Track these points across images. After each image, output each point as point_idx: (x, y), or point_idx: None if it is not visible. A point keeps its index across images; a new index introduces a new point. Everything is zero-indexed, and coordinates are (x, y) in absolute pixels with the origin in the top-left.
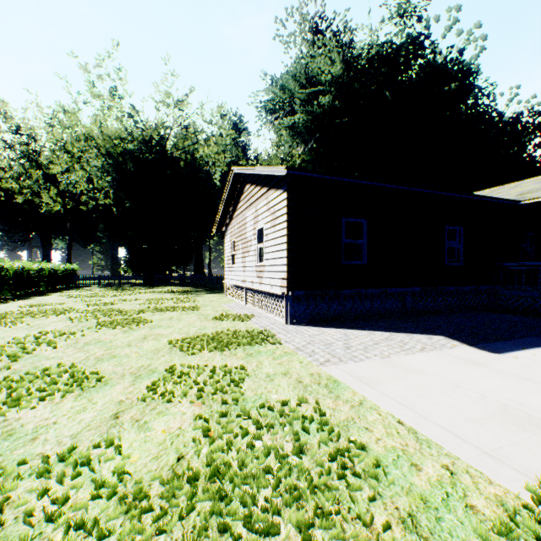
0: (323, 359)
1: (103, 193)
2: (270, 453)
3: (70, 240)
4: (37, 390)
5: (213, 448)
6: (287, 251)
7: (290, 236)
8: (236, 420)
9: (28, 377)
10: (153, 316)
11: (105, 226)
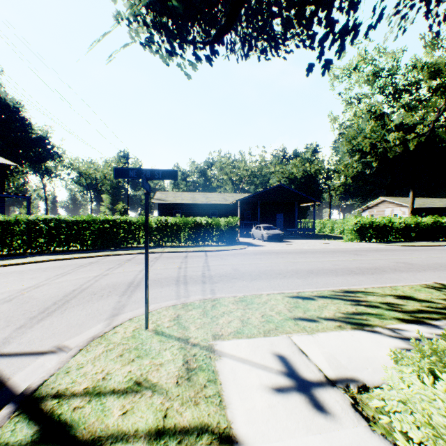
0: None
1: None
2: None
3: None
4: None
5: None
6: None
7: None
8: None
9: None
10: None
11: None
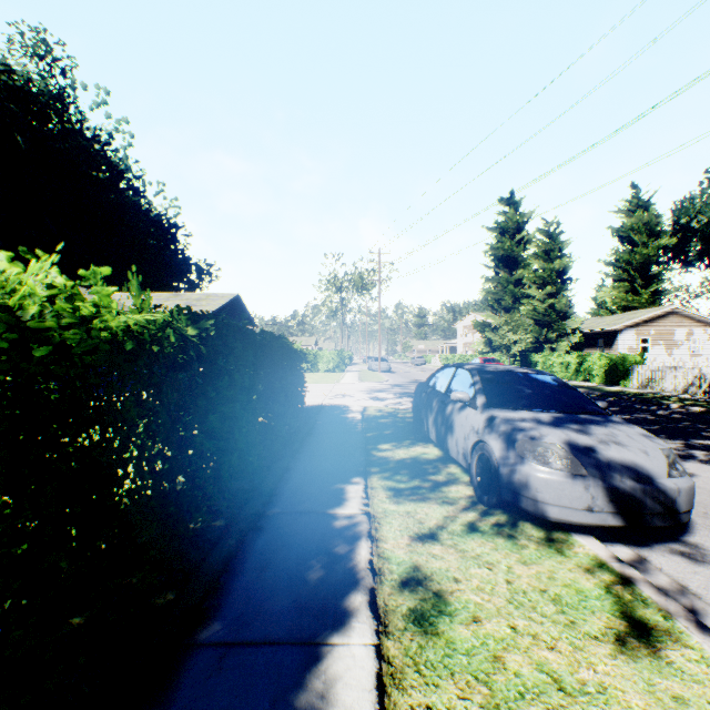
0: None
1: None
2: None
3: None
4: None
5: None
6: None
7: None
8: None
9: None
10: None
11: None
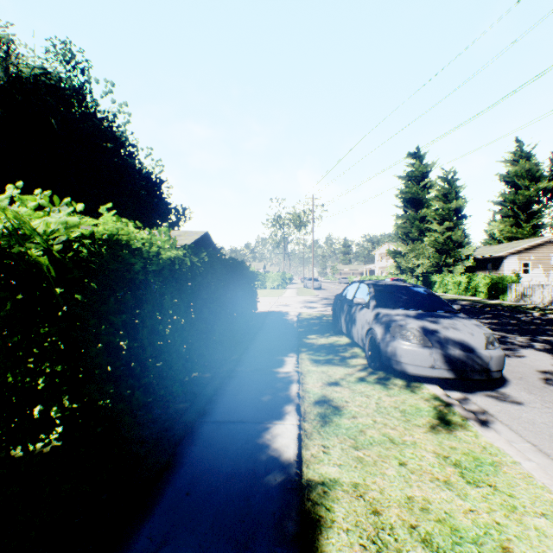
0: None
1: None
2: None
3: None
4: None
5: None
6: None
7: None
8: None
9: None
10: None
11: None
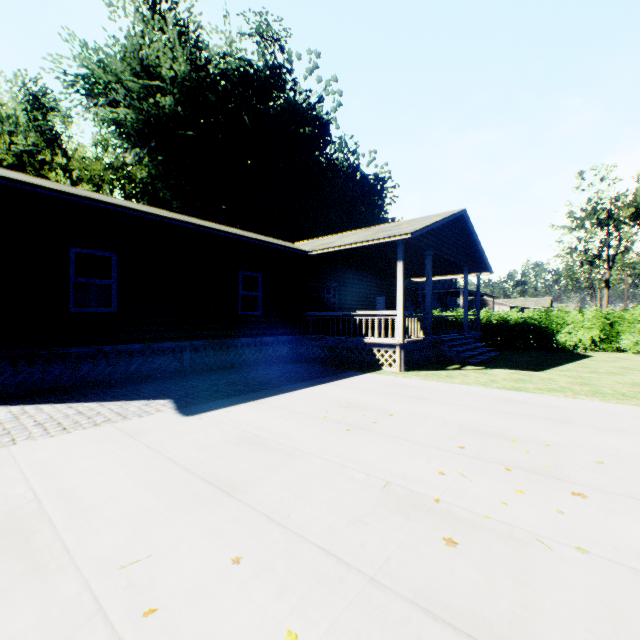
0: None
1: None
2: None
3: None
4: None
5: None
6: None
7: None
8: None
9: None
10: None
11: None
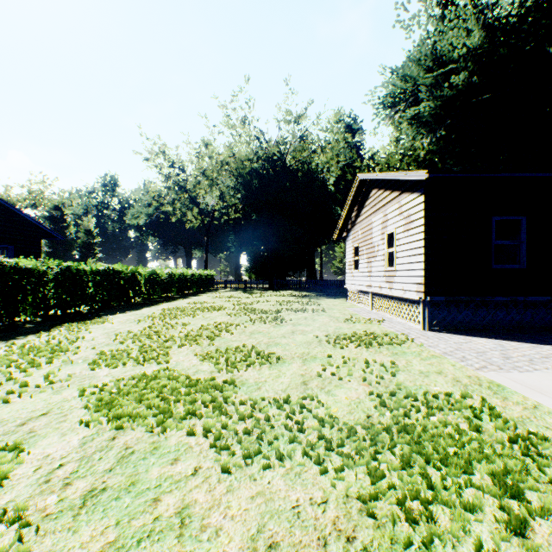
0: (478, 365)
1: (233, 208)
2: (446, 426)
3: (206, 250)
4: (240, 360)
5: (394, 414)
6: (425, 255)
7: (428, 240)
8: (404, 400)
9: (229, 351)
10: (289, 316)
11: (234, 237)
